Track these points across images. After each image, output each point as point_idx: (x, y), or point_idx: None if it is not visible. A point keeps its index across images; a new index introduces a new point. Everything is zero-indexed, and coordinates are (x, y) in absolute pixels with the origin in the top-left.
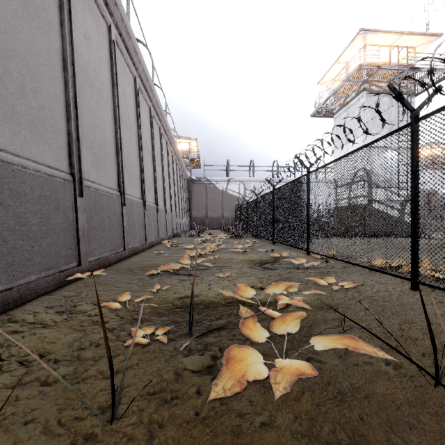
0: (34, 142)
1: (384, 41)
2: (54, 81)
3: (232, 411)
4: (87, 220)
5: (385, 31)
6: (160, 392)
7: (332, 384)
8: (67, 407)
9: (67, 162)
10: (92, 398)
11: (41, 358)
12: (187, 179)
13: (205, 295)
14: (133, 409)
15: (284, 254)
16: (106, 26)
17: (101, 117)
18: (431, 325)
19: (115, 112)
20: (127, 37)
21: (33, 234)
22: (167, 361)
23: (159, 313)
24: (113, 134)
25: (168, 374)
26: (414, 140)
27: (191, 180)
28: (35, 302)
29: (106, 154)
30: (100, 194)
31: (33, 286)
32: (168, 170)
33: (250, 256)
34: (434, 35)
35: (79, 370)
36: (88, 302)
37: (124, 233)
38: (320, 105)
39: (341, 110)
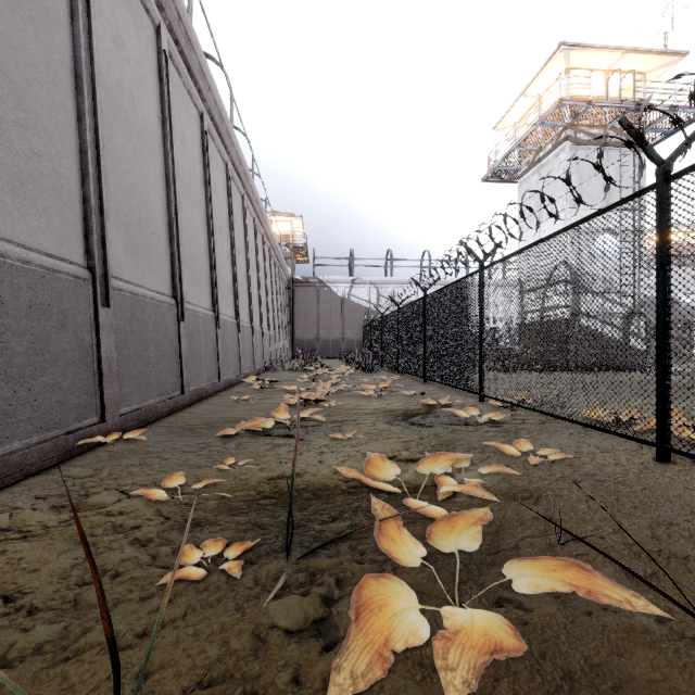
0: (20, 212)
1: (598, 62)
2: (59, 110)
3: None
4: (117, 346)
5: (599, 47)
6: (222, 681)
7: (549, 657)
8: None
9: (82, 248)
10: None
11: (5, 604)
12: (287, 280)
13: (313, 474)
14: None
15: (442, 399)
16: (151, 27)
17: (144, 176)
18: None
19: (167, 168)
20: (188, 47)
21: (17, 370)
22: (241, 610)
23: (233, 508)
24: (164, 204)
25: (240, 639)
26: (663, 213)
27: (294, 281)
28: (19, 487)
29: (151, 237)
30: (140, 302)
31: (16, 459)
32: (257, 265)
33: (388, 404)
34: (676, 53)
35: (73, 630)
36: (111, 487)
37: (183, 367)
38: (497, 163)
39: (530, 171)
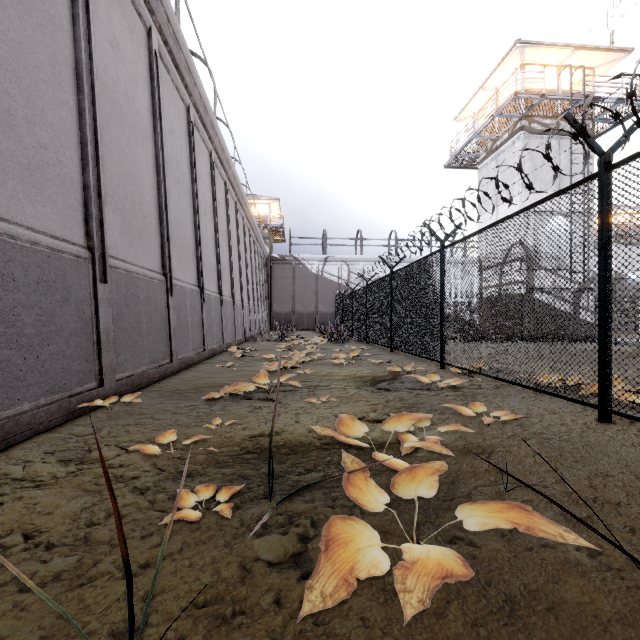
0: (29, 198)
1: (551, 58)
2: (62, 107)
3: (333, 639)
4: (113, 318)
5: (552, 44)
6: (214, 602)
7: (494, 584)
8: (57, 633)
9: (83, 230)
10: (102, 615)
11: (26, 541)
12: (265, 258)
13: (290, 432)
14: (167, 637)
15: (407, 367)
16: (143, 30)
17: (136, 164)
18: (637, 479)
19: (157, 157)
20: (176, 47)
21: (27, 340)
22: (229, 546)
23: (219, 461)
24: (155, 190)
25: (229, 569)
26: (604, 199)
27: (271, 259)
28: (29, 444)
29: (143, 219)
30: (134, 278)
31: (26, 419)
32: (238, 244)
33: (358, 371)
34: (622, 50)
35: (85, 562)
36: (111, 443)
37: (171, 337)
38: (458, 151)
39: (488, 158)
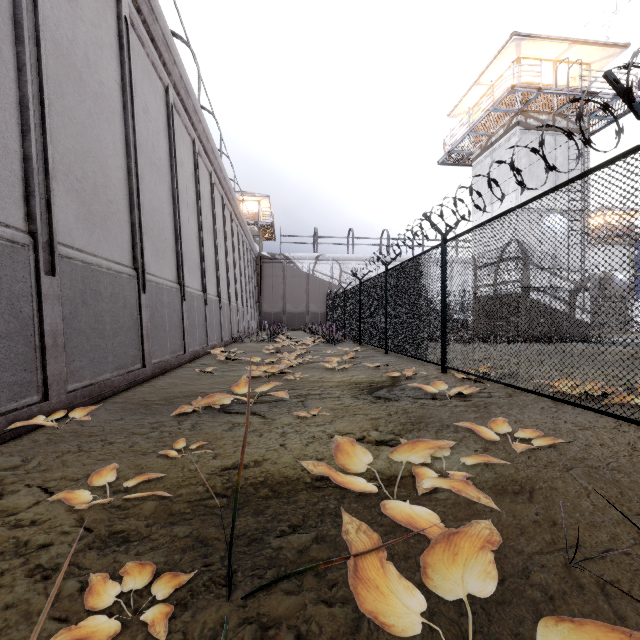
0: None
1: (547, 53)
2: None
3: None
4: (65, 317)
5: (548, 38)
6: None
7: None
8: None
9: (22, 210)
10: None
11: None
12: (255, 256)
13: (273, 462)
14: None
15: (406, 371)
16: None
17: (100, 141)
18: None
19: (127, 136)
20: (151, 17)
21: None
22: None
23: (173, 512)
24: (124, 173)
25: None
26: None
27: (261, 257)
28: None
29: (108, 205)
30: (95, 272)
31: None
32: (225, 240)
33: (352, 376)
34: (618, 45)
35: None
36: (34, 483)
37: (144, 339)
38: (453, 147)
39: (483, 154)
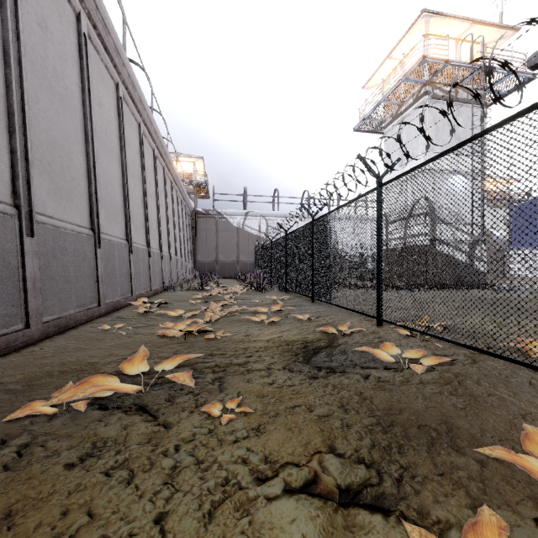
0: None
1: (451, 31)
2: None
3: None
4: None
5: (453, 16)
6: None
7: None
8: None
9: None
10: None
11: None
12: (190, 211)
13: None
14: None
15: (342, 326)
16: None
17: None
18: None
19: (5, 41)
20: None
21: None
22: None
23: None
24: None
25: None
26: None
27: (196, 213)
28: None
29: None
30: None
31: None
32: (156, 192)
33: (282, 332)
34: (511, 28)
35: None
36: None
37: (27, 293)
38: (367, 114)
39: (394, 122)
